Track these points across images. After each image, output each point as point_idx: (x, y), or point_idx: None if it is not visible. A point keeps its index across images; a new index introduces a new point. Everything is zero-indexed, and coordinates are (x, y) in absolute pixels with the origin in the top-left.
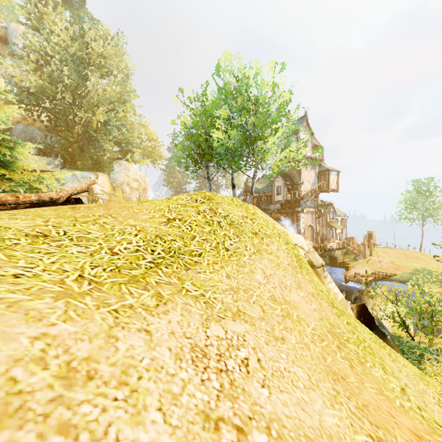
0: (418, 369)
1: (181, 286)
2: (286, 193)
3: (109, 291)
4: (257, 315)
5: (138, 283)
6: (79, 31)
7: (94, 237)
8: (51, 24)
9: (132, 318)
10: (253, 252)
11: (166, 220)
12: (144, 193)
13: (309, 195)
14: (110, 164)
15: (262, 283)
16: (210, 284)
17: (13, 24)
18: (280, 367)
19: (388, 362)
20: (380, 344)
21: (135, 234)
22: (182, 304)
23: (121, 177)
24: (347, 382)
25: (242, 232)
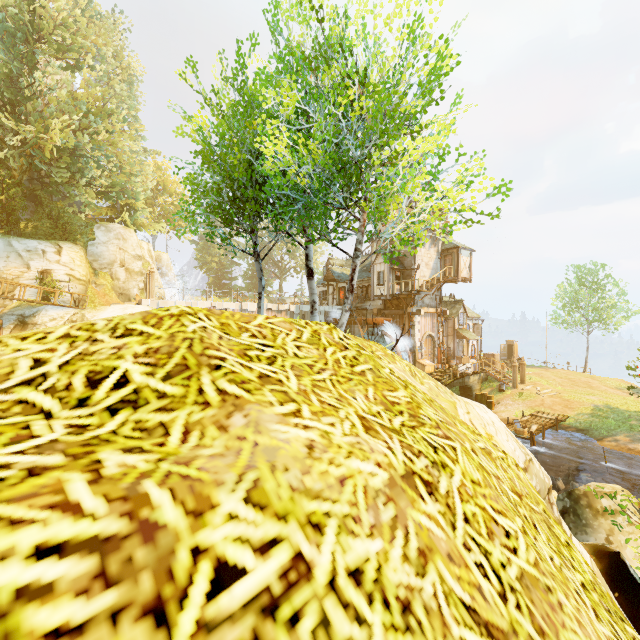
0: None
1: None
2: (393, 283)
3: None
4: None
5: None
6: None
7: None
8: None
9: None
10: None
11: None
12: (150, 281)
13: (429, 288)
14: (89, 228)
15: None
16: None
17: None
18: None
19: None
20: None
21: None
22: None
23: (110, 252)
24: None
25: None
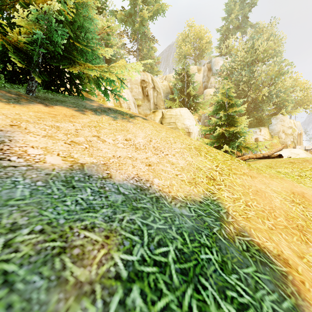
0: None
1: None
2: None
3: None
4: None
5: None
6: (251, 46)
7: None
8: (235, 51)
9: None
10: None
11: None
12: (300, 138)
13: None
14: (269, 120)
15: None
16: None
17: (213, 59)
18: None
19: None
20: None
21: None
22: None
23: (277, 127)
24: None
25: None
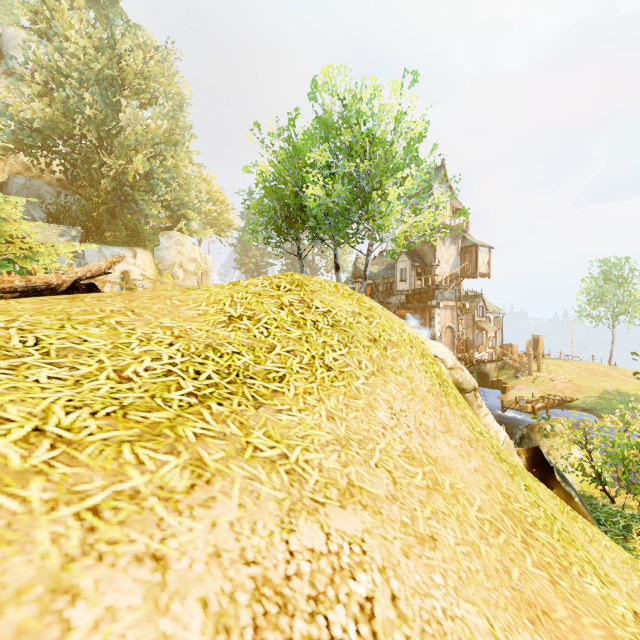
0: (625, 549)
1: (244, 440)
2: (415, 278)
3: (93, 462)
4: (385, 491)
5: (159, 439)
6: (108, 37)
7: (91, 348)
8: (65, 27)
9: (129, 526)
10: (371, 372)
11: (226, 319)
12: (205, 279)
13: (447, 282)
14: (155, 236)
15: (389, 426)
16: (298, 433)
17: (10, 29)
18: (434, 610)
19: (590, 549)
20: (569, 515)
21: (170, 343)
22: (244, 479)
23: (171, 256)
24: (554, 620)
25: (353, 338)
